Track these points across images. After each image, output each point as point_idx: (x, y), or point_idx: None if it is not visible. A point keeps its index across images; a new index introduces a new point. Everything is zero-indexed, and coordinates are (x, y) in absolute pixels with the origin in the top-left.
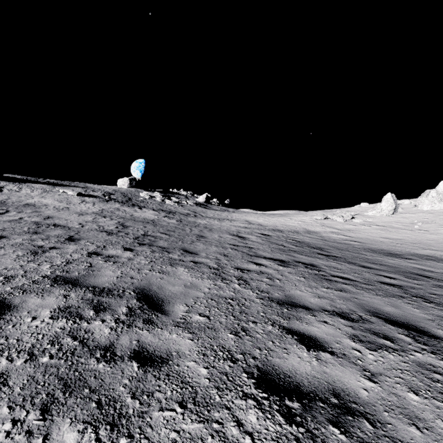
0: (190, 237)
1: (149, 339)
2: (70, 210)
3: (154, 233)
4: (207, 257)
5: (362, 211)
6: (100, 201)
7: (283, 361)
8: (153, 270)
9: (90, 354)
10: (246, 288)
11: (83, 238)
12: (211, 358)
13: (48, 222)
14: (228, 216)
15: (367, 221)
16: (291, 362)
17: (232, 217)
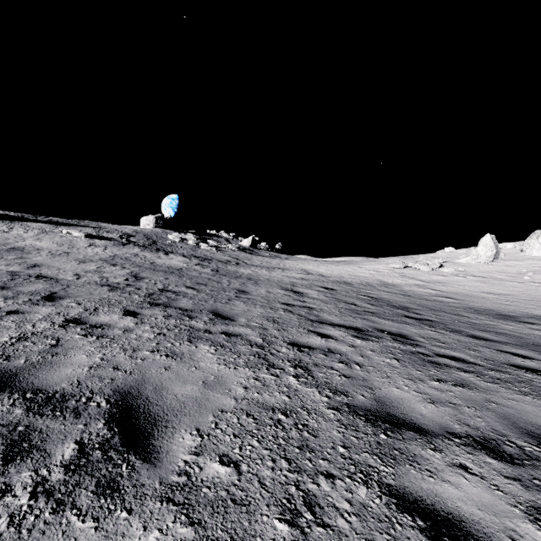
0: (227, 293)
1: None
2: (69, 255)
3: (176, 288)
4: (247, 324)
5: (452, 257)
6: (114, 244)
7: None
8: (157, 352)
9: None
10: (309, 384)
11: (69, 296)
12: None
13: (30, 272)
14: (280, 264)
15: (461, 271)
16: None
17: (284, 265)
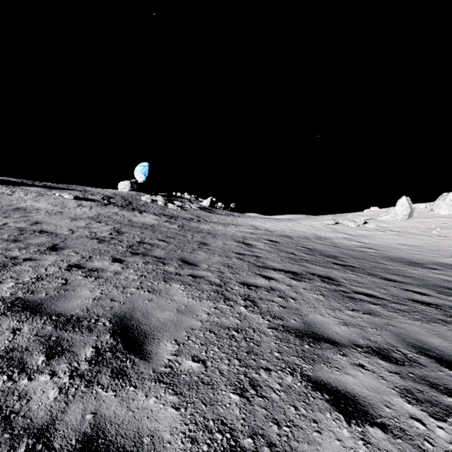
0: (191, 245)
1: (113, 409)
2: (63, 214)
3: (151, 240)
4: (208, 269)
5: (374, 215)
6: (98, 205)
7: (315, 450)
8: (141, 289)
9: (9, 448)
10: (255, 312)
11: (68, 247)
12: (203, 449)
13: (34, 228)
14: (234, 221)
15: (381, 227)
16: (326, 451)
17: (237, 222)
